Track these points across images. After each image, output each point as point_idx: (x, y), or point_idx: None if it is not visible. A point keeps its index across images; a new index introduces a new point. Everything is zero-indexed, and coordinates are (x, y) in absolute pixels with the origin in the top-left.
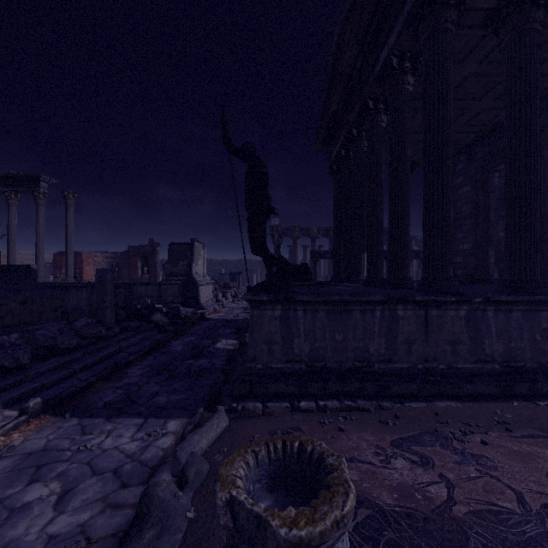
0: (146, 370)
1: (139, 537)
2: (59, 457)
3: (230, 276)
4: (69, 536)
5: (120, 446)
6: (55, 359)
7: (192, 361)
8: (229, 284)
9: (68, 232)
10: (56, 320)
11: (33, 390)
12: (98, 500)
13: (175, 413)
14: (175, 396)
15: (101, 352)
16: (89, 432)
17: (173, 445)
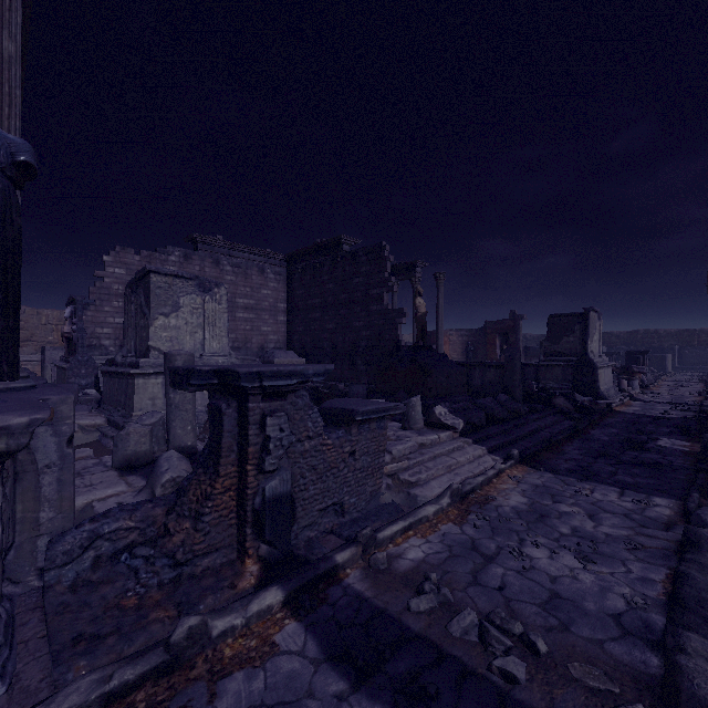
0: (583, 451)
1: (700, 553)
2: (561, 494)
3: (627, 356)
4: (621, 538)
5: (612, 501)
6: (495, 425)
7: (634, 453)
8: (632, 368)
9: (438, 312)
10: (464, 395)
11: (498, 446)
12: (626, 527)
13: (655, 493)
14: (640, 479)
15: (525, 427)
16: (571, 485)
17: (674, 515)
